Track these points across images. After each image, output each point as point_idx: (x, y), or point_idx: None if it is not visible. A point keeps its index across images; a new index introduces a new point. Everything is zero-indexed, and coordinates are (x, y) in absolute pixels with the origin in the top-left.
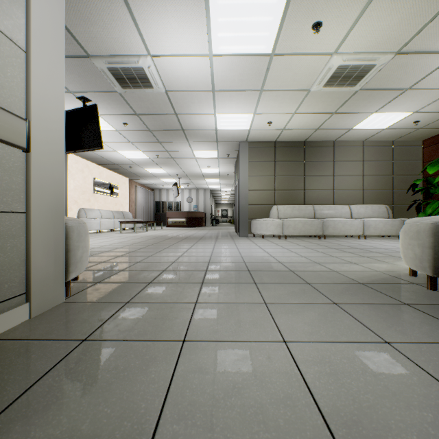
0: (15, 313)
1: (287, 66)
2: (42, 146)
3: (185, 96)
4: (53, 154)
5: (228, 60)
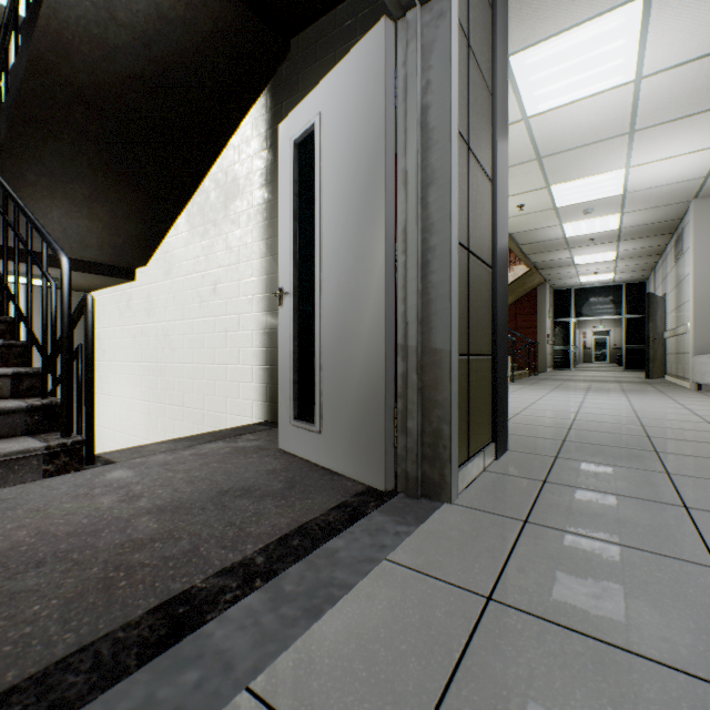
0: (688, 385)
1: (522, 186)
2: (689, 329)
3: (707, 101)
4: (690, 330)
5: (603, 170)
